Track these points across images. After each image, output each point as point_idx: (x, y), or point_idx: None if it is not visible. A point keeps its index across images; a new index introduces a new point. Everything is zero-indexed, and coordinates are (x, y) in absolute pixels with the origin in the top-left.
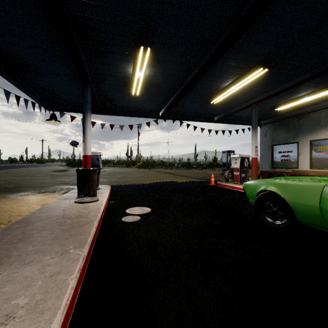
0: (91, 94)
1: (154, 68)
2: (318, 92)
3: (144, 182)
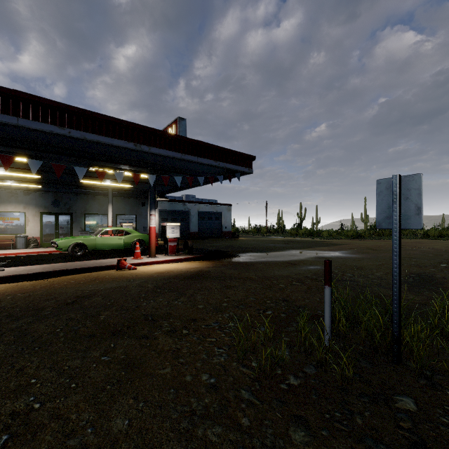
0: None
1: None
2: (22, 183)
3: None
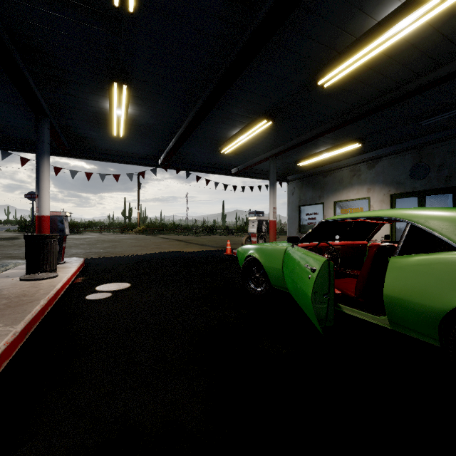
0: (51, 130)
1: (139, 106)
2: (334, 149)
3: (139, 252)
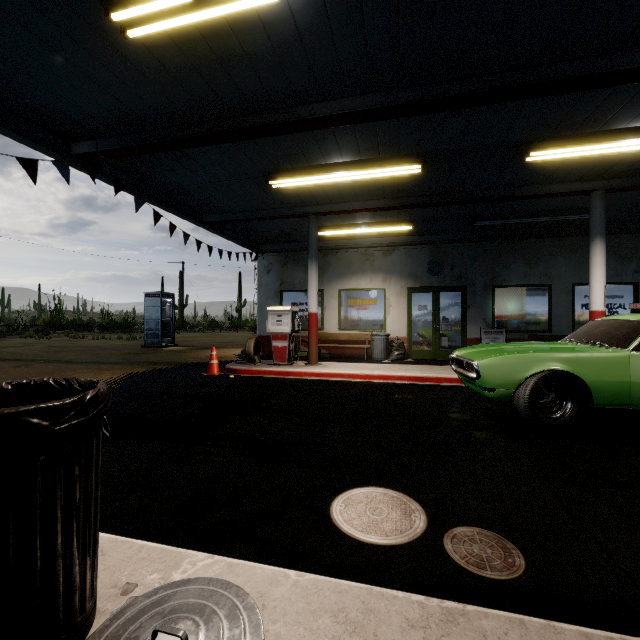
0: None
1: (312, 7)
2: (380, 225)
3: None
